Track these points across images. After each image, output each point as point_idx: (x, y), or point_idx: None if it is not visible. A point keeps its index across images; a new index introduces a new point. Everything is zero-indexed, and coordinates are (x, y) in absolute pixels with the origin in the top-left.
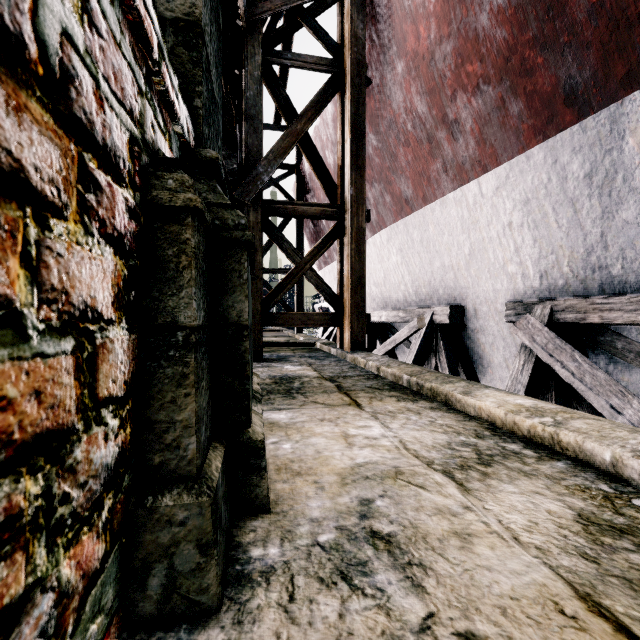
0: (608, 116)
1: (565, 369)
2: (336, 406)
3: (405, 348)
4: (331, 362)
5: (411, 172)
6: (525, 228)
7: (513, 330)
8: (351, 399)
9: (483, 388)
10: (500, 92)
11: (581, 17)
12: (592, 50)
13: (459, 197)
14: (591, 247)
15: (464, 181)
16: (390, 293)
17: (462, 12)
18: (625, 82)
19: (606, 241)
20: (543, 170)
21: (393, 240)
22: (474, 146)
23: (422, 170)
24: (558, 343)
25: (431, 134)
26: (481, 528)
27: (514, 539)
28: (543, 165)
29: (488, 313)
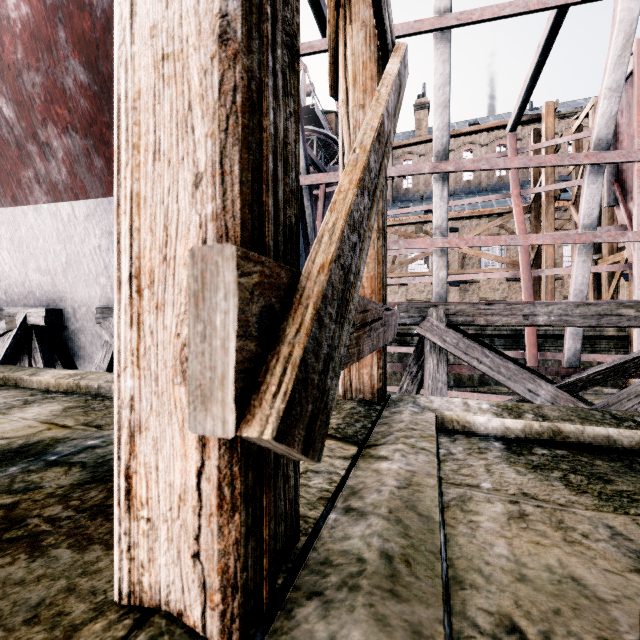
0: None
1: None
2: None
3: None
4: None
5: None
6: (111, 252)
7: (99, 330)
8: None
9: (48, 369)
10: (87, 145)
11: None
12: None
13: (54, 211)
14: None
15: (59, 199)
16: None
17: (50, 61)
18: None
19: None
20: None
21: None
22: (67, 174)
23: (11, 170)
24: None
25: (21, 142)
26: (7, 421)
27: (24, 419)
28: None
29: (87, 316)
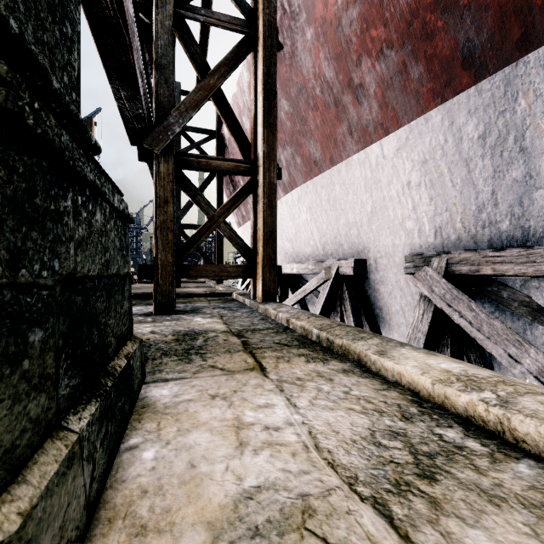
0: (503, 78)
1: (463, 318)
2: (236, 372)
3: (314, 297)
4: (243, 313)
5: (319, 135)
6: (422, 187)
7: (413, 281)
8: (255, 361)
9: (399, 347)
10: (402, 56)
11: None
12: (490, 12)
13: (363, 158)
14: (482, 204)
15: (367, 143)
16: (301, 248)
17: None
18: (520, 44)
19: (496, 199)
20: (440, 132)
21: (303, 199)
22: (377, 109)
23: (329, 133)
24: (455, 294)
25: (338, 98)
26: None
27: None
28: (440, 127)
29: (387, 266)
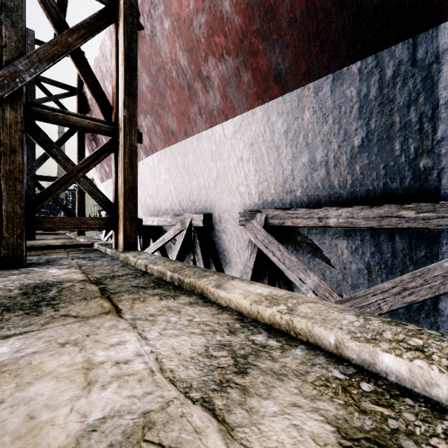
0: (297, 95)
1: (275, 256)
2: (91, 317)
3: (172, 245)
4: (104, 262)
5: (176, 111)
6: (251, 162)
7: (244, 231)
8: (112, 304)
9: (231, 280)
10: (237, 63)
11: (284, 25)
12: (290, 49)
13: (210, 135)
14: (286, 178)
15: (213, 124)
16: (161, 203)
17: None
18: (306, 75)
19: (294, 175)
20: (261, 124)
21: (162, 162)
22: (220, 99)
23: (184, 110)
24: (270, 239)
25: (190, 84)
26: None
27: None
28: (262, 121)
29: (228, 219)
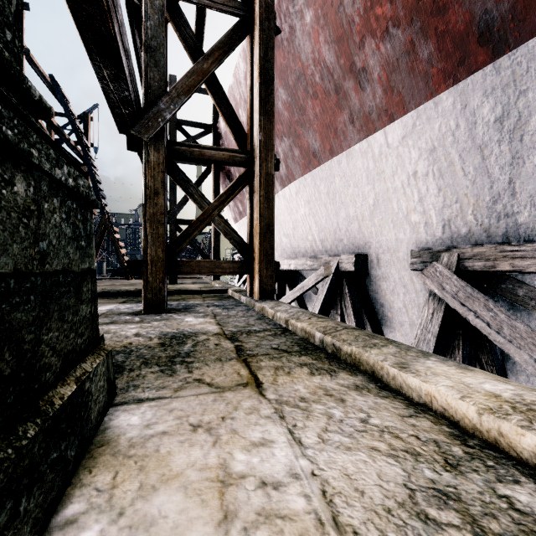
0: (525, 53)
1: (479, 319)
2: (226, 389)
3: (312, 293)
4: (238, 312)
5: (319, 125)
6: (430, 177)
7: (421, 278)
8: (250, 372)
9: (422, 358)
10: (410, 35)
11: None
12: None
13: (365, 148)
14: (498, 195)
15: (370, 131)
16: (298, 243)
17: None
18: None
19: (514, 188)
20: (451, 116)
21: (301, 193)
22: (381, 95)
23: (329, 122)
24: (469, 291)
25: (339, 85)
26: None
27: None
28: (452, 111)
29: (390, 261)
